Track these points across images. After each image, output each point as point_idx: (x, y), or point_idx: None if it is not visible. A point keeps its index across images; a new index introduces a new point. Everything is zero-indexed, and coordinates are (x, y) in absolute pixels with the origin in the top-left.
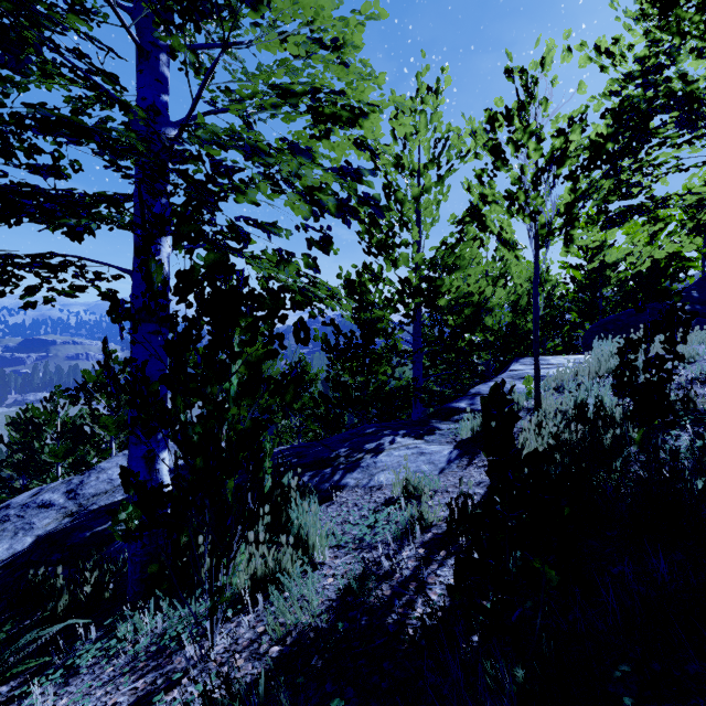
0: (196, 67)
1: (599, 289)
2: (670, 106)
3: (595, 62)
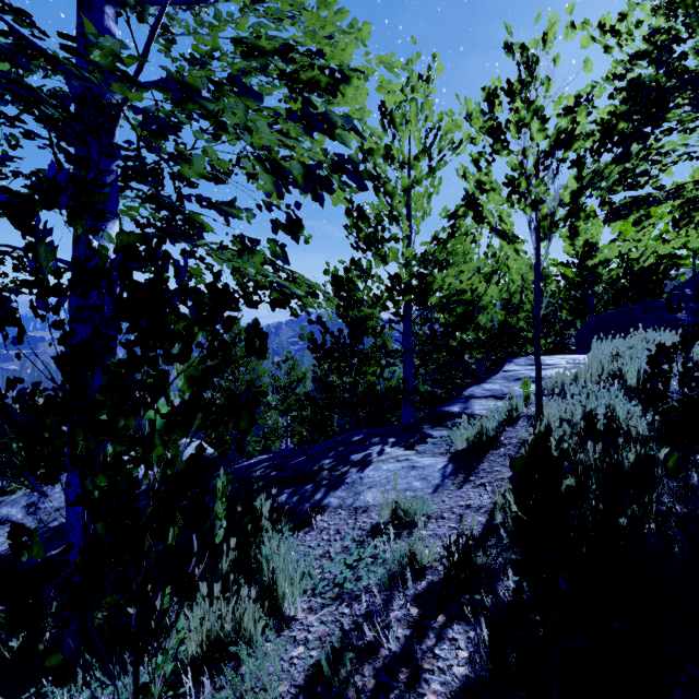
0: (138, 12)
1: (591, 287)
2: (686, 84)
3: (598, 42)
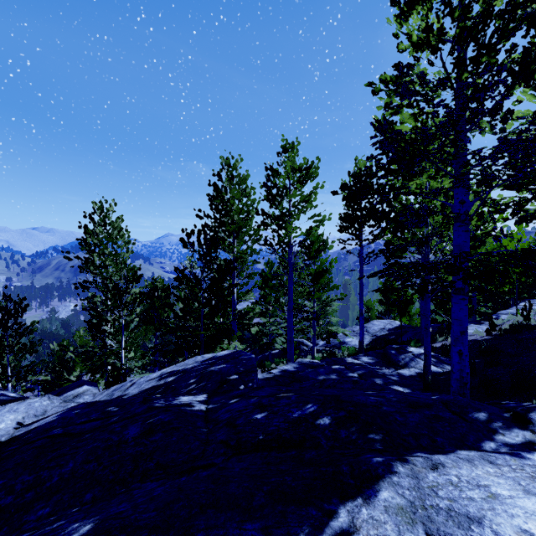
0: None
1: None
2: None
3: None
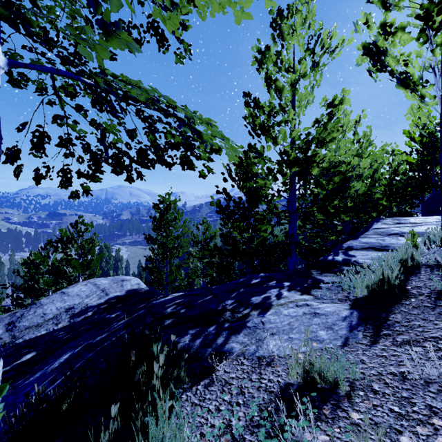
0: None
1: (432, 168)
2: None
3: None
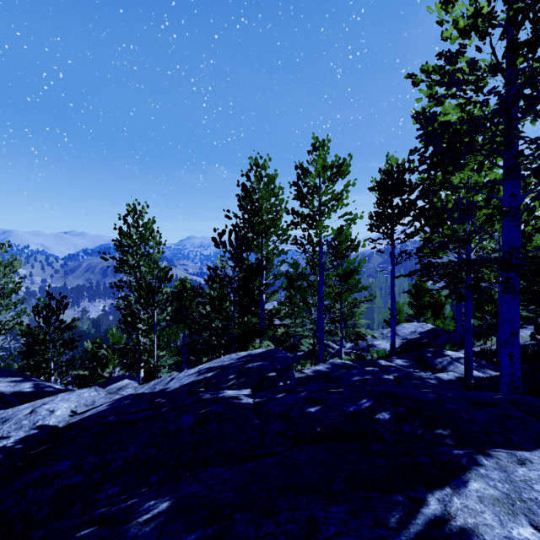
0: None
1: None
2: None
3: None
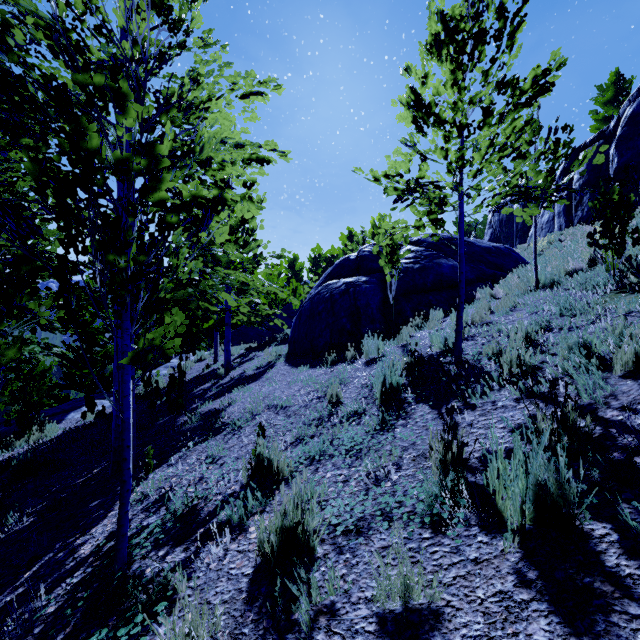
0: None
1: None
2: None
3: None
